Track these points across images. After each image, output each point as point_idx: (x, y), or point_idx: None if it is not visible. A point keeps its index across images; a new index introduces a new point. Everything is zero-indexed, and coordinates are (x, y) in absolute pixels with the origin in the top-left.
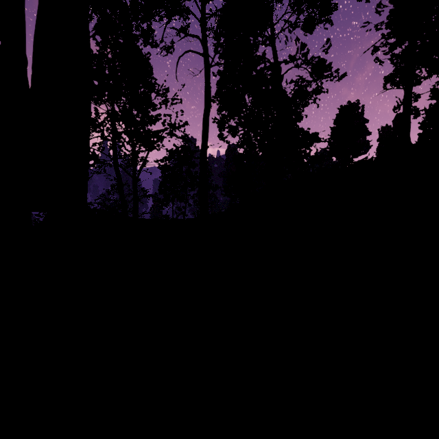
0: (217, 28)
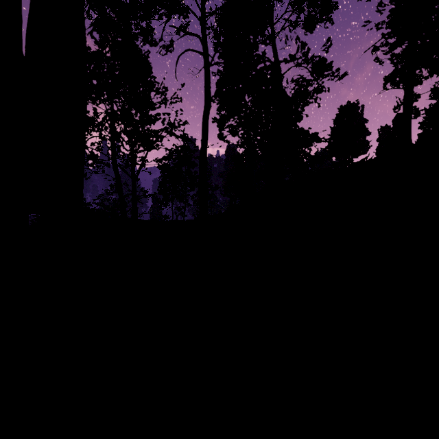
0: (217, 27)
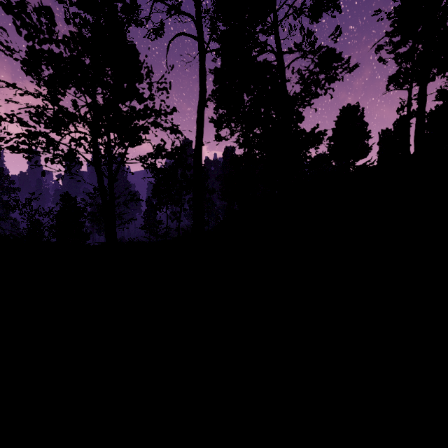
0: (214, 13)
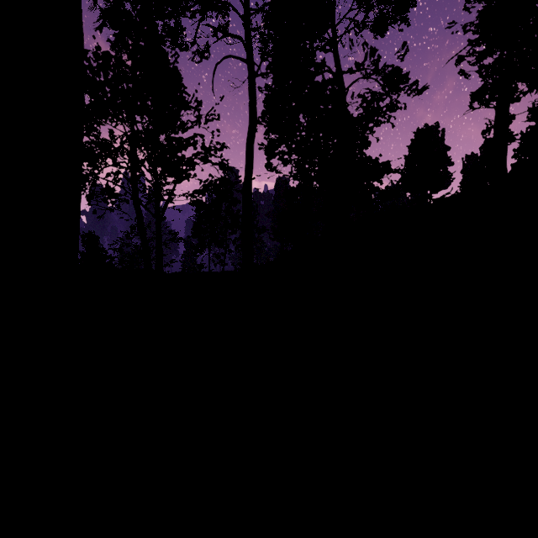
0: (265, 29)
